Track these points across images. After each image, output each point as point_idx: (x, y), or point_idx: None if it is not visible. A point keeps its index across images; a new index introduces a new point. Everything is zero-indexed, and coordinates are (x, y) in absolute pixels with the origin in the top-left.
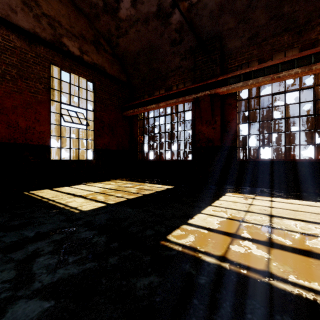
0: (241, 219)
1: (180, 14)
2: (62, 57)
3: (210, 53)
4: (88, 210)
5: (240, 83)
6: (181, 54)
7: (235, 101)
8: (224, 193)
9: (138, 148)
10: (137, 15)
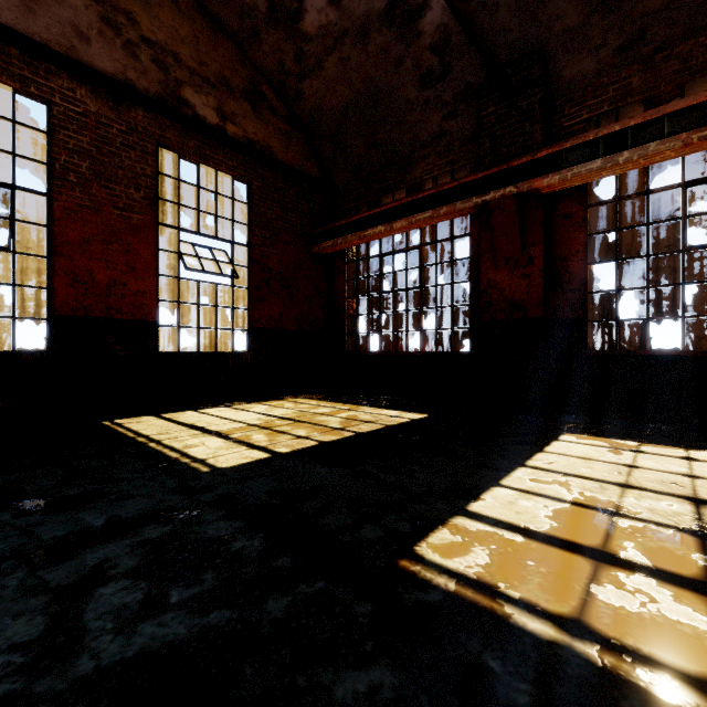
0: (613, 508)
1: (442, 9)
2: (181, 130)
3: (516, 96)
4: (230, 468)
5: (597, 160)
6: (444, 104)
7: (582, 207)
8: (555, 435)
9: (346, 327)
10: (342, 23)
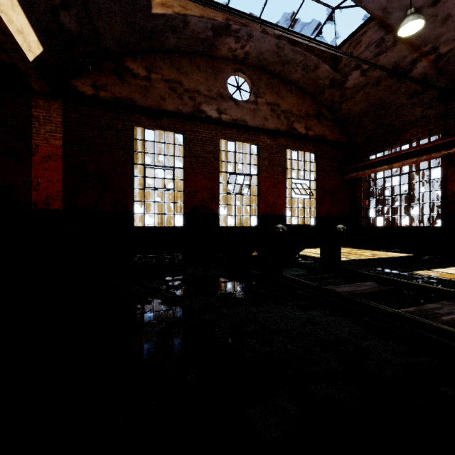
0: None
1: (423, 67)
2: (293, 140)
3: None
4: (342, 260)
5: None
6: (424, 103)
7: None
8: None
9: (362, 214)
10: (366, 81)
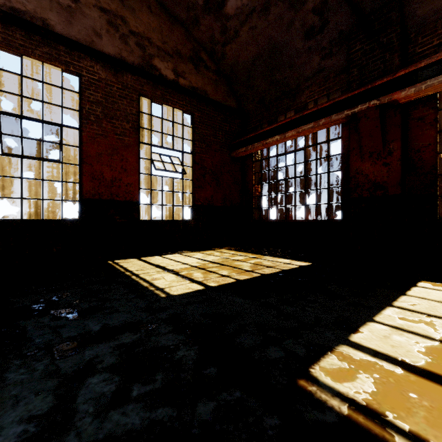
0: None
1: None
2: (152, 84)
3: (378, 34)
4: (178, 295)
5: None
6: (322, 48)
7: (433, 111)
8: (413, 282)
9: (253, 203)
10: (251, 4)
